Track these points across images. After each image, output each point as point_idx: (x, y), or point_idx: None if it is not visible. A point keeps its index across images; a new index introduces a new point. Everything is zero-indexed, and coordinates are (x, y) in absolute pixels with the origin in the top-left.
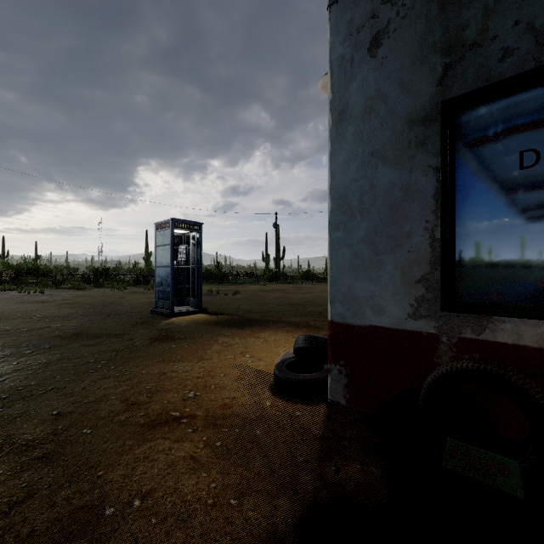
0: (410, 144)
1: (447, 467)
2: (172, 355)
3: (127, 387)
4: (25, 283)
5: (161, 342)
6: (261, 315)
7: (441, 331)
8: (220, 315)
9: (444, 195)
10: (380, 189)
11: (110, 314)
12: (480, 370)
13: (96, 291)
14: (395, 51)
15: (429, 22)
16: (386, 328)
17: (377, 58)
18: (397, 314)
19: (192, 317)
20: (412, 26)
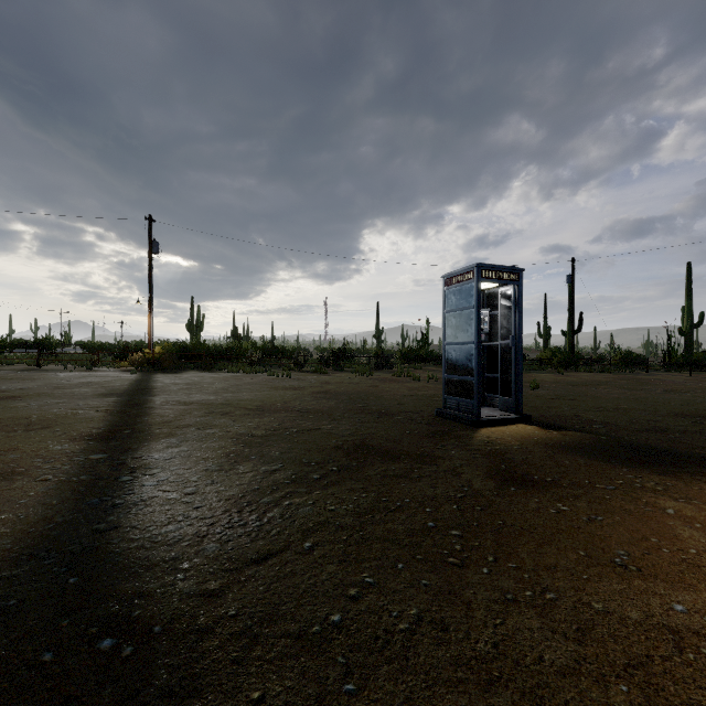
0: None
1: None
2: (593, 541)
3: (625, 685)
4: (269, 365)
5: (520, 490)
6: (657, 439)
7: None
8: (564, 431)
9: None
10: None
11: (380, 413)
12: None
13: (340, 377)
14: None
15: None
16: None
17: None
18: None
19: (513, 430)
20: None
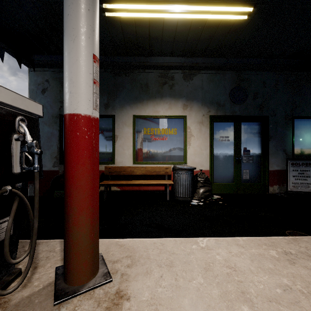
0: (53, 122)
1: (55, 197)
2: None
3: None
4: None
5: None
6: None
7: (60, 169)
8: None
9: (60, 137)
10: (45, 132)
11: None
12: (61, 175)
13: None
14: (49, 96)
15: (57, 93)
16: (46, 170)
17: (44, 95)
18: (49, 166)
19: None
20: (53, 92)
